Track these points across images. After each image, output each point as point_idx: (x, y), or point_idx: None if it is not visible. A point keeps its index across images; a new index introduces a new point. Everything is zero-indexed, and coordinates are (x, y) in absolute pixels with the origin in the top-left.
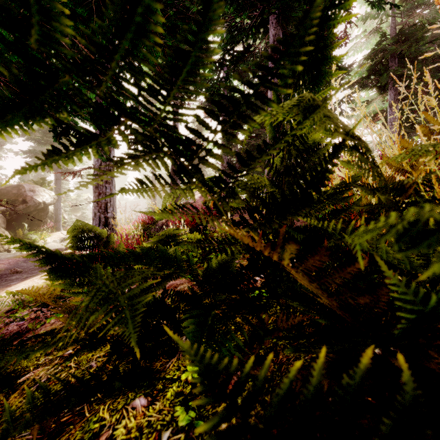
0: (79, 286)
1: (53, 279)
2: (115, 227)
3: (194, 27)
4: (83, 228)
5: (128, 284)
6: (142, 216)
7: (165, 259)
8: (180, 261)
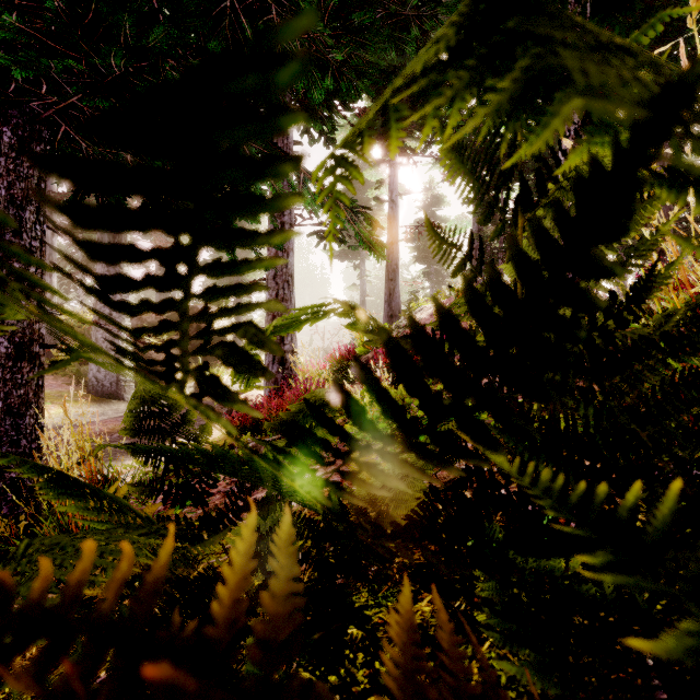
0: (99, 511)
1: (56, 497)
2: (295, 366)
3: (416, 32)
4: (144, 397)
5: (204, 505)
6: (339, 348)
7: (257, 469)
8: (280, 478)
